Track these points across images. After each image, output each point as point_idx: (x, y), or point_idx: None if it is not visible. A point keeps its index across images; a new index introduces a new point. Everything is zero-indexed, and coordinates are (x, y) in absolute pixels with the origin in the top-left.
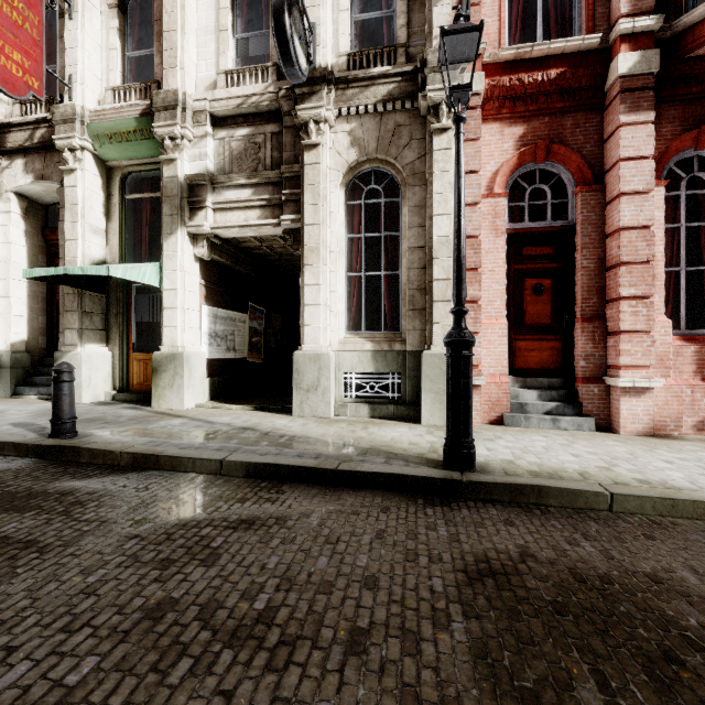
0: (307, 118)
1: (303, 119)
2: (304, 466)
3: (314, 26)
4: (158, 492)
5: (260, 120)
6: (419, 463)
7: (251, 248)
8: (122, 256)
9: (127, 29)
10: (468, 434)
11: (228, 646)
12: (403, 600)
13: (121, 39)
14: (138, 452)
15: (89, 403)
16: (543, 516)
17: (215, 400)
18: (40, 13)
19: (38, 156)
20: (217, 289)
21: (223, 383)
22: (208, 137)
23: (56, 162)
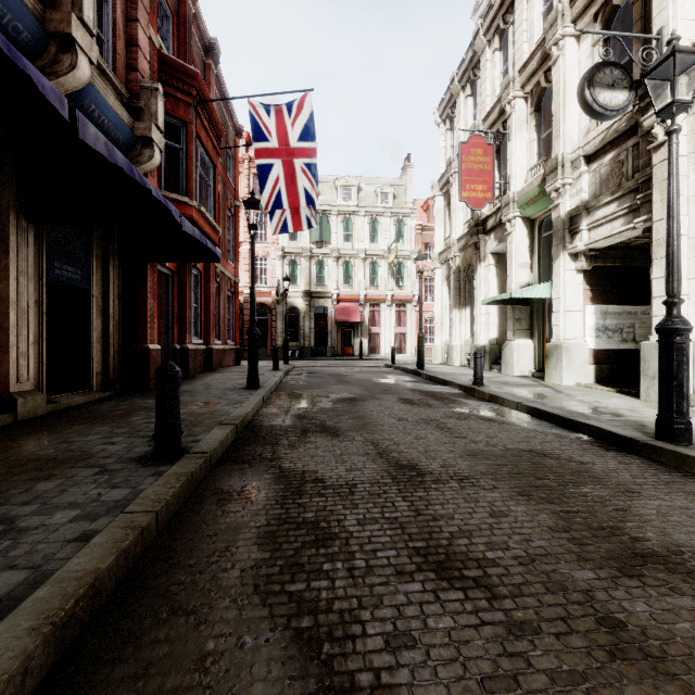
0: (651, 124)
1: (647, 127)
2: (550, 412)
3: (660, 31)
4: (480, 407)
5: (623, 139)
6: (643, 432)
7: (648, 243)
8: (540, 277)
9: (541, 120)
10: (671, 411)
11: (436, 427)
12: (490, 441)
13: (537, 130)
14: (491, 393)
15: (517, 376)
16: (672, 475)
17: (600, 383)
18: (492, 154)
19: (499, 229)
20: (606, 289)
21: (613, 371)
22: (583, 175)
23: (506, 229)
